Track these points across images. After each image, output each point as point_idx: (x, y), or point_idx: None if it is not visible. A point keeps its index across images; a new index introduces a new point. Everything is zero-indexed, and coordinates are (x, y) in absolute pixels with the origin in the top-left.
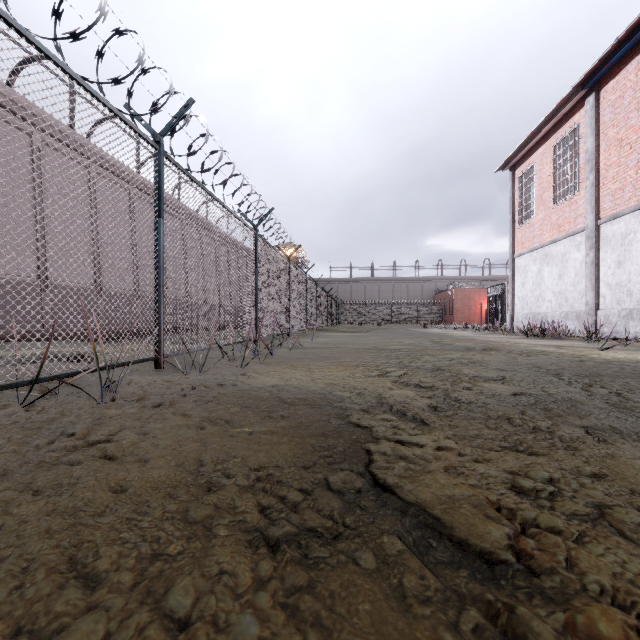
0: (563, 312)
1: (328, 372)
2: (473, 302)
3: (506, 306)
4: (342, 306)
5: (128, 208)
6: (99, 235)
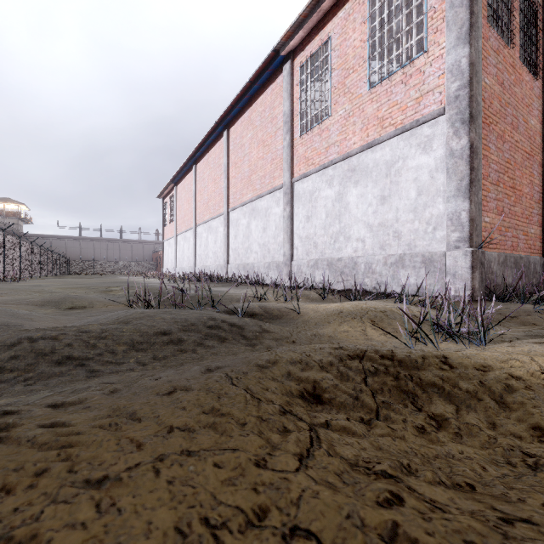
0: (172, 268)
1: (41, 283)
2: None
3: None
4: (70, 260)
5: None
6: None
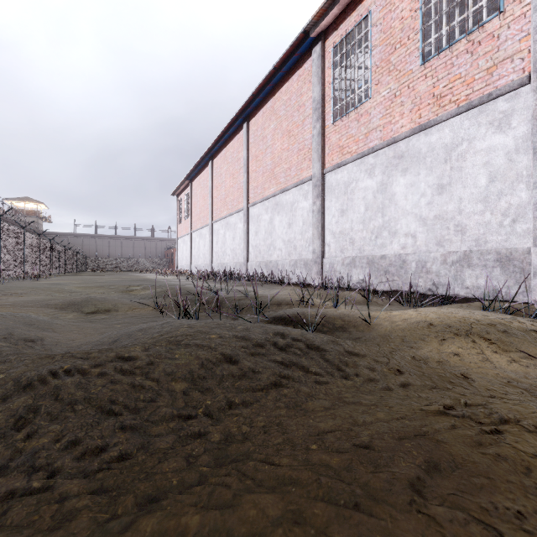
0: (187, 265)
1: (60, 281)
2: None
3: None
4: (87, 257)
5: None
6: None
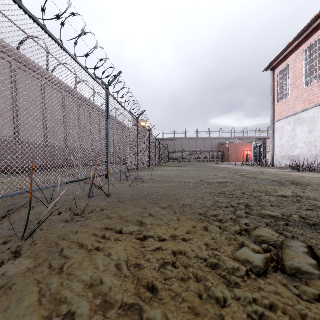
0: (313, 154)
1: (169, 246)
2: (239, 150)
3: (266, 152)
4: (170, 152)
5: (40, 91)
6: (18, 106)
